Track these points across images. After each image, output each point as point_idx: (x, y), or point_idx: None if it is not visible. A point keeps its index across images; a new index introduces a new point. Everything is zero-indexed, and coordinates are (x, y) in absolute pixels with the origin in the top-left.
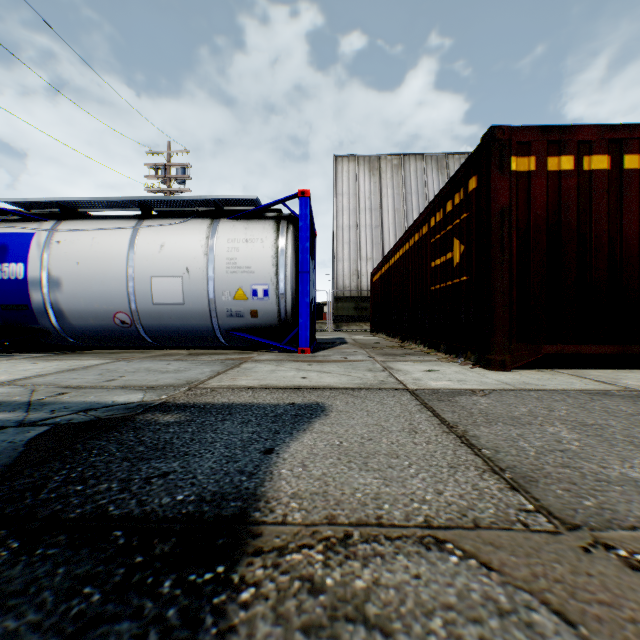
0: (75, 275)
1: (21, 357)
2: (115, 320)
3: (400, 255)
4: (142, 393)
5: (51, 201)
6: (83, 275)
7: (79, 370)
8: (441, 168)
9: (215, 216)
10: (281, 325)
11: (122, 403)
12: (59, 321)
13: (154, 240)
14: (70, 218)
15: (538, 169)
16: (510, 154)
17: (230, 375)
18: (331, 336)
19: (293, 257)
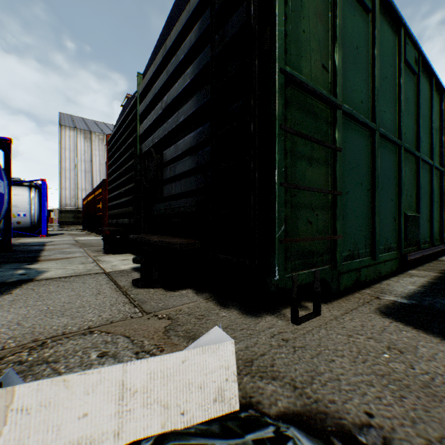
0: None
1: None
2: None
3: (92, 198)
4: None
5: None
6: None
7: None
8: None
9: None
10: (33, 227)
11: None
12: None
13: None
14: None
15: None
16: None
17: (21, 241)
18: (57, 232)
19: (39, 202)
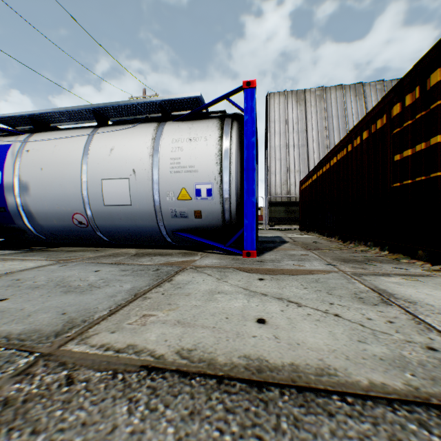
0: (39, 180)
1: None
2: (74, 221)
3: (338, 159)
4: None
5: (25, 116)
6: (45, 179)
7: None
8: (358, 94)
9: (162, 120)
10: (225, 226)
11: None
12: (30, 221)
13: (105, 144)
14: (41, 131)
15: None
16: None
17: (146, 304)
18: (268, 234)
19: (238, 154)
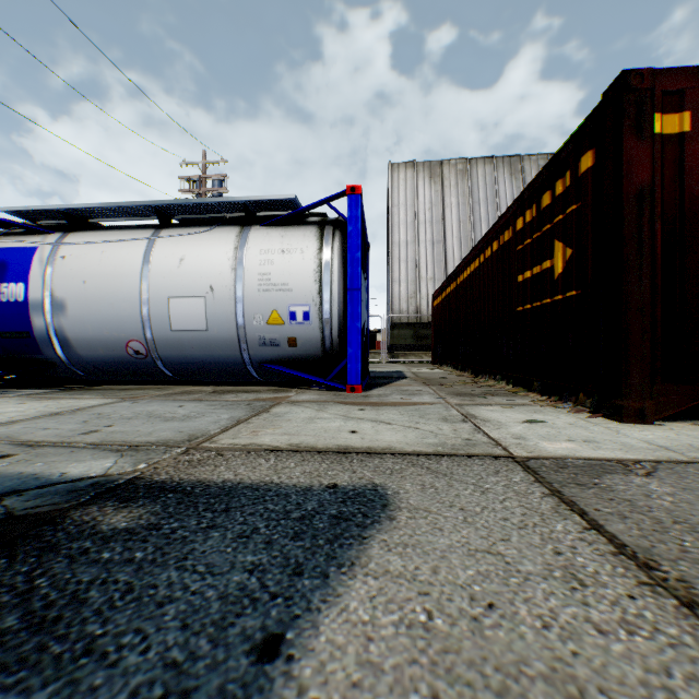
0: (81, 296)
1: (15, 394)
2: (128, 350)
3: (471, 270)
4: (115, 458)
5: (56, 209)
6: (90, 296)
7: (64, 414)
8: (515, 172)
9: (246, 223)
10: (326, 356)
11: (72, 479)
12: (65, 351)
13: (172, 253)
14: (78, 229)
15: (694, 130)
16: (651, 110)
17: (252, 426)
18: (386, 368)
19: (340, 271)
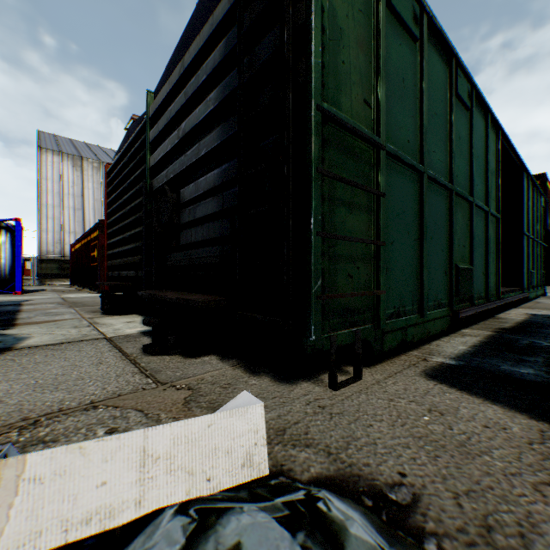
0: None
1: None
2: None
3: (84, 243)
4: None
5: None
6: None
7: None
8: None
9: None
10: (3, 281)
11: None
12: None
13: None
14: None
15: None
16: None
17: None
18: (36, 288)
19: (12, 249)
